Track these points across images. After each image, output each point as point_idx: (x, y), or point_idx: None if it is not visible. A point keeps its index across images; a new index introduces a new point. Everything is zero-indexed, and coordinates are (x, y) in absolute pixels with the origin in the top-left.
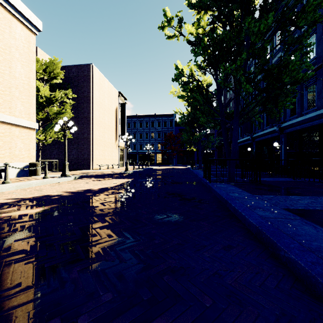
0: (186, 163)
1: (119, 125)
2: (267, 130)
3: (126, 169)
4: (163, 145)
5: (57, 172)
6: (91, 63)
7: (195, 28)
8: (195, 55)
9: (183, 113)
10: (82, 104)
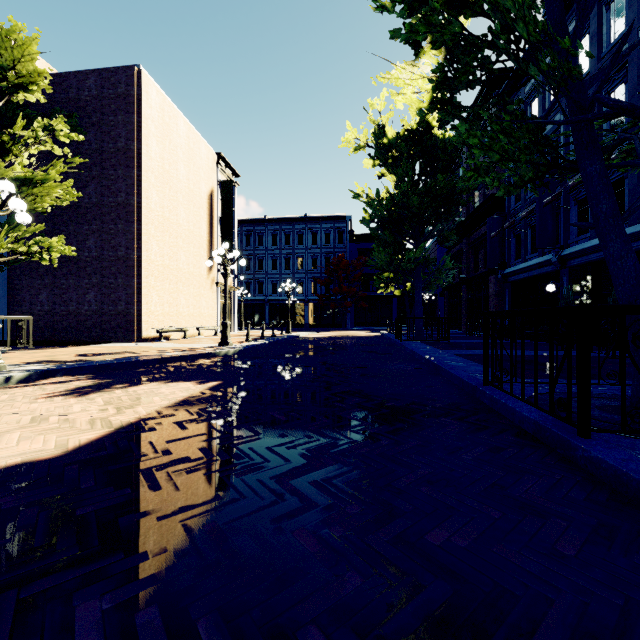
0: (375, 324)
1: (218, 234)
2: None
3: (223, 341)
4: (324, 284)
5: (16, 353)
6: (135, 65)
7: None
8: None
9: (377, 191)
10: (111, 170)
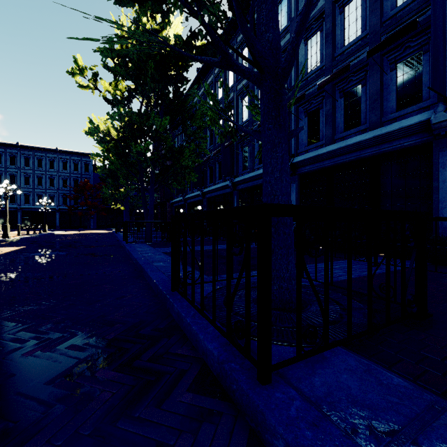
0: (112, 226)
1: None
2: (195, 193)
3: (5, 235)
4: (73, 199)
5: None
6: None
7: (112, 88)
8: (112, 118)
9: (103, 162)
10: None
